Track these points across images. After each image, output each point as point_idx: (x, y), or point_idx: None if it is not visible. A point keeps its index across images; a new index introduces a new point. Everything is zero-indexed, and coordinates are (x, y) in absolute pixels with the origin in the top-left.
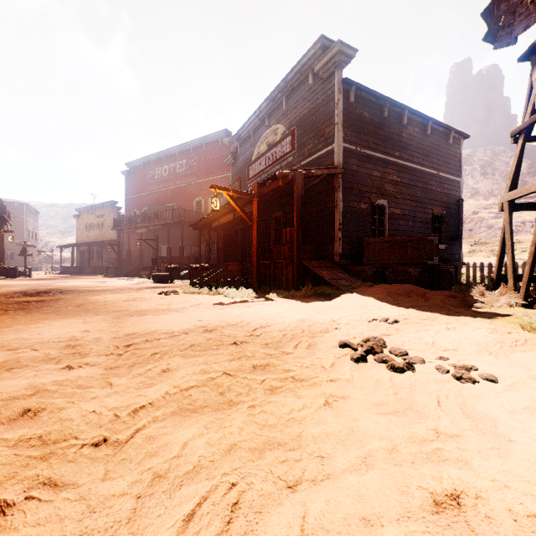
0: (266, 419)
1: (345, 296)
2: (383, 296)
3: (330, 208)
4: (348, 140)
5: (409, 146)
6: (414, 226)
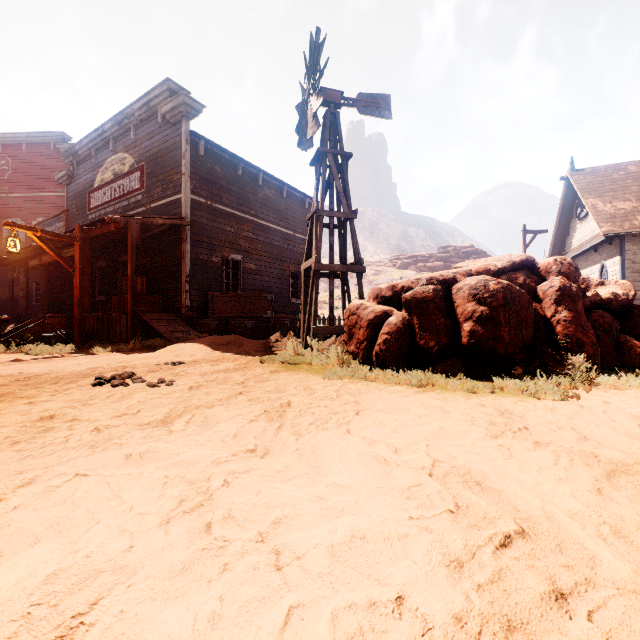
0: None
1: (170, 348)
2: (205, 345)
3: (178, 258)
4: (198, 192)
5: (265, 206)
6: (271, 281)
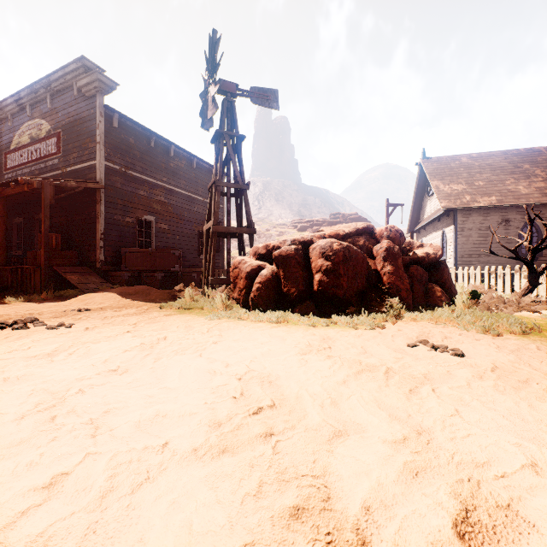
0: None
1: (82, 297)
2: (115, 295)
3: (93, 218)
4: (112, 160)
5: (177, 175)
6: (182, 240)
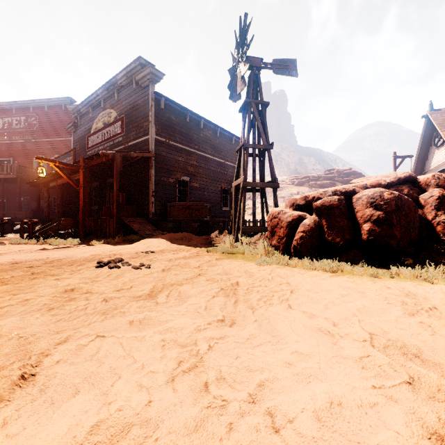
0: (21, 285)
1: (143, 241)
2: (166, 240)
3: (147, 180)
4: (160, 134)
5: (205, 143)
6: (209, 195)
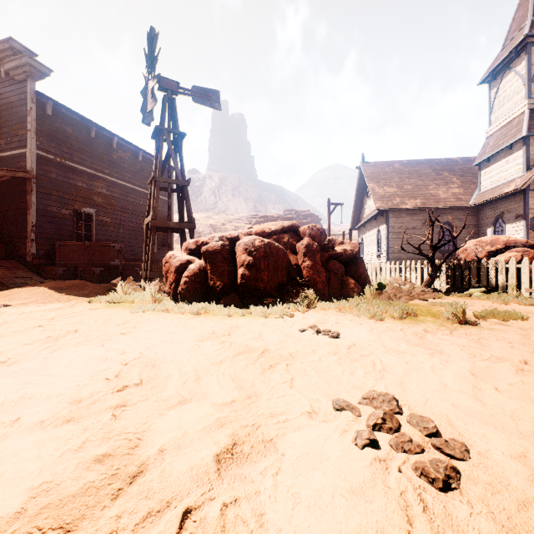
0: None
1: (5, 292)
2: (44, 289)
3: (23, 209)
4: (45, 149)
5: (120, 167)
6: (126, 233)
